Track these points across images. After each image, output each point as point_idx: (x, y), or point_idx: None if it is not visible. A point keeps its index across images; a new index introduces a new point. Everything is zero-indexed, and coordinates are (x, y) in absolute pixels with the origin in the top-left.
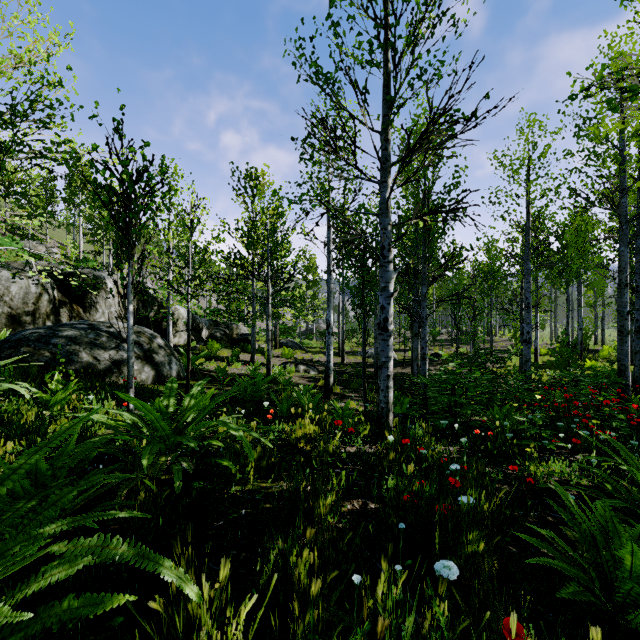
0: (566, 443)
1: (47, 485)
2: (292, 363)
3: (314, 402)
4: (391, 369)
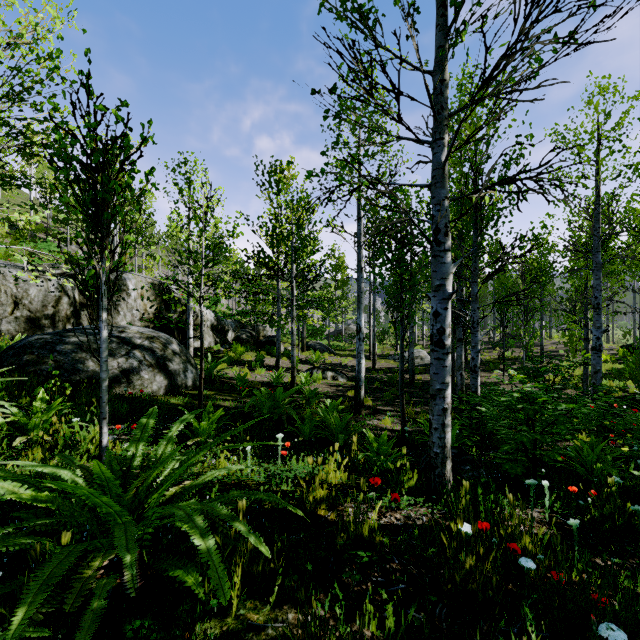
0: None
1: None
2: (319, 369)
3: (342, 424)
4: (448, 400)
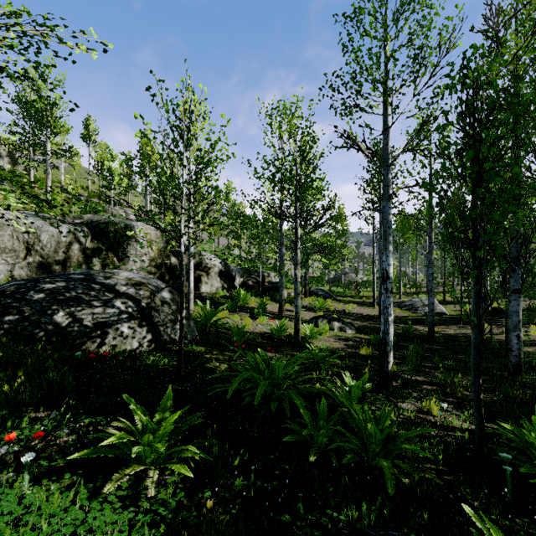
0: None
1: None
2: (324, 318)
3: (382, 434)
4: None
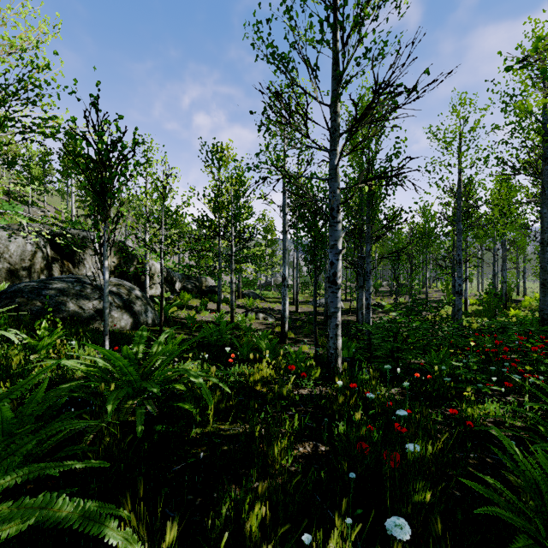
0: (497, 385)
1: (13, 432)
2: (253, 311)
3: (271, 346)
4: (339, 319)
